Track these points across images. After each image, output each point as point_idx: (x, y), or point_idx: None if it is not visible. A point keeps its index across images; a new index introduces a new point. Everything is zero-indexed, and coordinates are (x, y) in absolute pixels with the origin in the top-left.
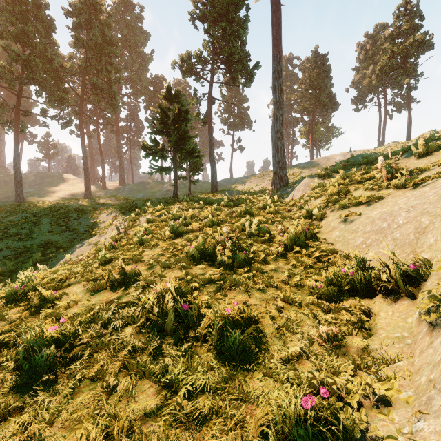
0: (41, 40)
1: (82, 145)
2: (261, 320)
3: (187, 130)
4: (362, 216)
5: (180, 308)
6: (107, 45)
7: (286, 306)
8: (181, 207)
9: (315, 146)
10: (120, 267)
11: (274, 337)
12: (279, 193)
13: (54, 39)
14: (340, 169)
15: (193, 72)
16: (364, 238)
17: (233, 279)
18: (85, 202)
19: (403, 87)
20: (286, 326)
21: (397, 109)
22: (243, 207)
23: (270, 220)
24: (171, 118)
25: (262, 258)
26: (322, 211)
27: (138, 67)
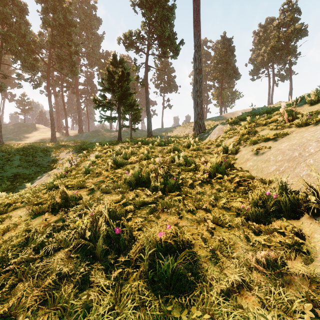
0: (16, 20)
1: (49, 101)
2: (193, 242)
3: (129, 88)
4: (272, 149)
5: (112, 232)
6: (68, 26)
7: (217, 228)
8: (123, 146)
9: (223, 105)
10: (62, 192)
11: (209, 261)
12: (198, 137)
13: (27, 20)
14: (245, 118)
15: (133, 47)
16: (277, 166)
17: (165, 202)
18: (50, 145)
19: (286, 63)
20: (220, 249)
21: (281, 79)
22: (172, 145)
23: (194, 154)
24: (116, 78)
25: (190, 184)
26: (236, 146)
27: (93, 44)
